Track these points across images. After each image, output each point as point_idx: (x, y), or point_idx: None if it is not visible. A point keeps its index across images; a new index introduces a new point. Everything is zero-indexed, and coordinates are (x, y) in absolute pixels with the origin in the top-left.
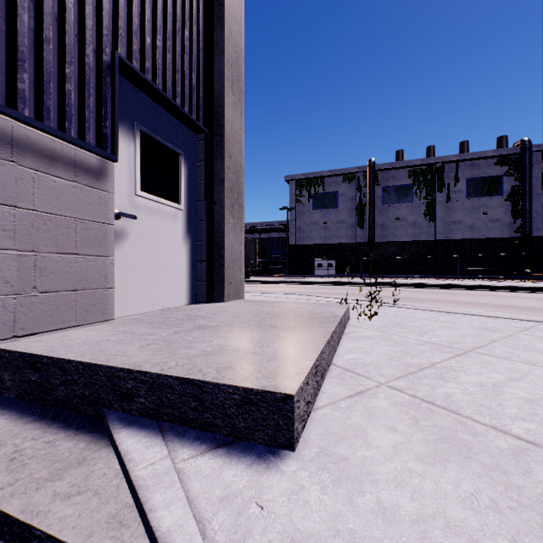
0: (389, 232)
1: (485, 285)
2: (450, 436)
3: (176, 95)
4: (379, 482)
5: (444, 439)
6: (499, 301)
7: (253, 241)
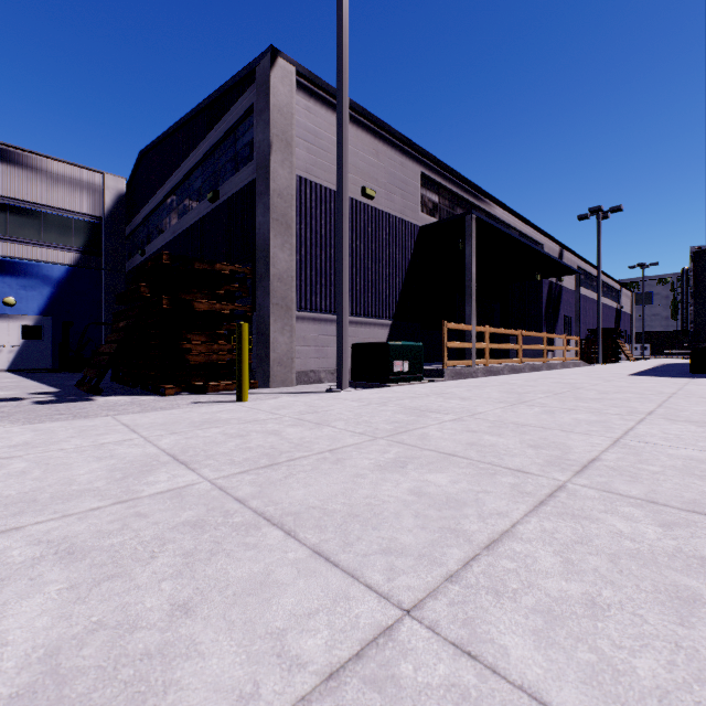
0: None
1: None
2: None
3: (629, 334)
4: None
5: None
6: None
7: None
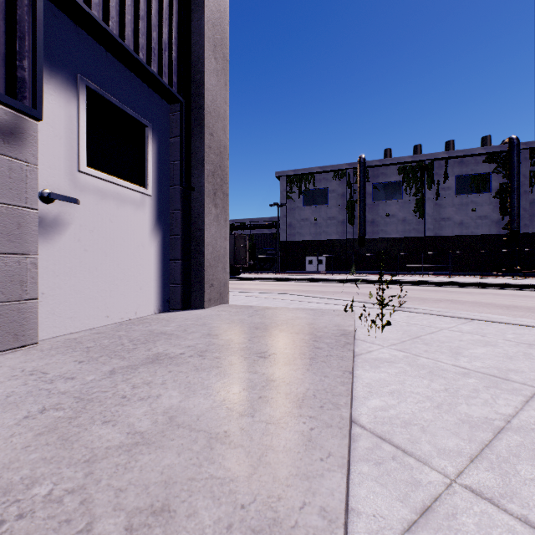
0: (379, 228)
1: (481, 282)
2: None
3: (138, 47)
4: None
5: None
6: (503, 301)
7: (243, 237)
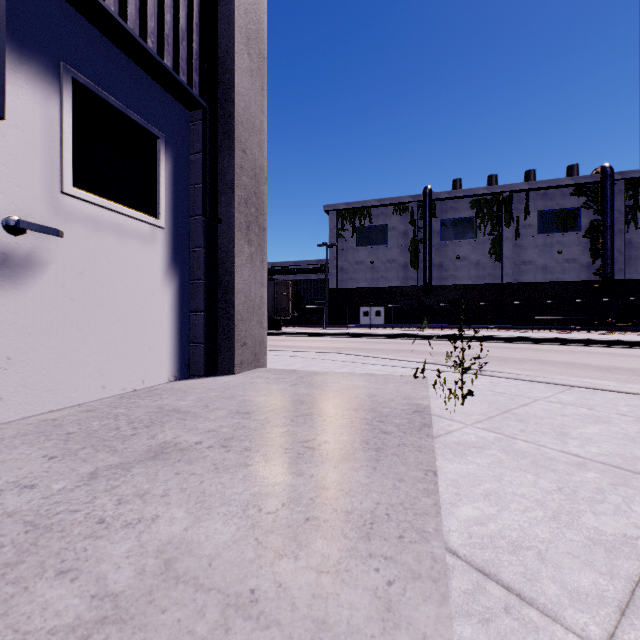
0: (447, 273)
1: (571, 338)
2: None
3: (146, 32)
4: None
5: None
6: (600, 361)
7: (285, 283)
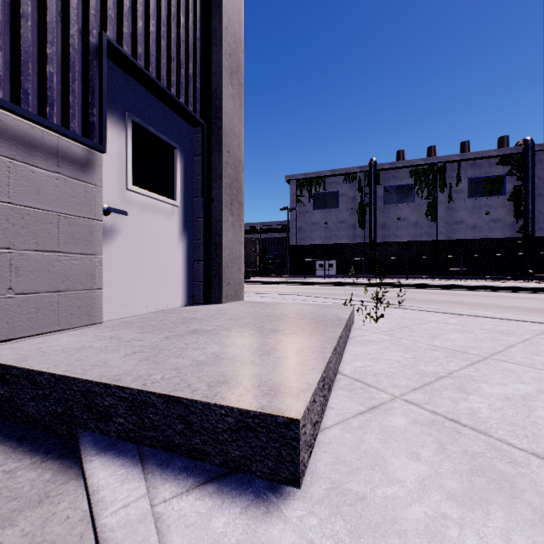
0: (390, 232)
1: (489, 286)
2: (486, 466)
3: (170, 84)
4: (408, 534)
5: (479, 471)
6: (505, 302)
7: (253, 241)
